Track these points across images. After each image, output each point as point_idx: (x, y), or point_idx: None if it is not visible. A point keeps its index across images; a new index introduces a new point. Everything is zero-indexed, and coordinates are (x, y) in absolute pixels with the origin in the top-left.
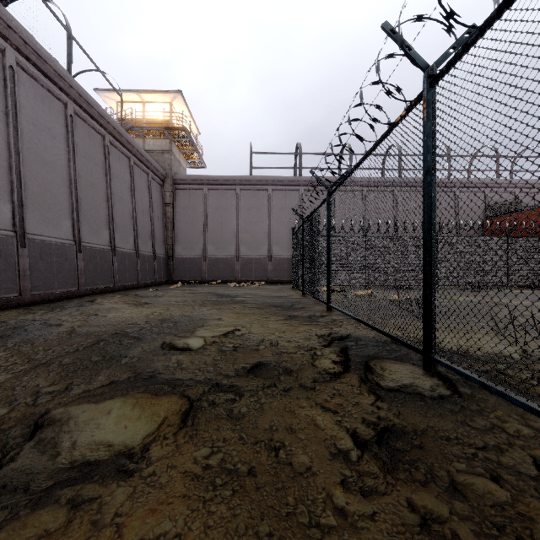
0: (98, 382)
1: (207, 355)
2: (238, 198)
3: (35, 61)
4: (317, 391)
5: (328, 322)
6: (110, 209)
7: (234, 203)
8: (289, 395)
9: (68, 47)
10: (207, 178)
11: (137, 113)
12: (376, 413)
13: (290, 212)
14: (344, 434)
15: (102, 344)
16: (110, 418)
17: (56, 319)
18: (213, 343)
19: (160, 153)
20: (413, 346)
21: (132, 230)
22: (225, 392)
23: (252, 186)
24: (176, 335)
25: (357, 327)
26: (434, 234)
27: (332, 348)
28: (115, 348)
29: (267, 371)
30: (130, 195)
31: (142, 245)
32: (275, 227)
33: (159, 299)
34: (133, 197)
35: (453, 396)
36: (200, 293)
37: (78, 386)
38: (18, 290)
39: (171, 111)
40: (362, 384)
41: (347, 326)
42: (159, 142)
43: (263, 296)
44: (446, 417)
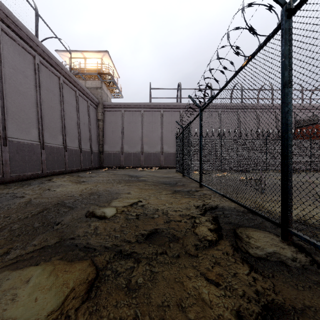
0: (31, 247)
1: (117, 223)
2: (142, 116)
3: (14, 28)
4: (200, 259)
5: (201, 196)
6: (63, 122)
7: (140, 119)
8: (178, 263)
9: (36, 21)
10: (124, 104)
11: (81, 65)
12: (254, 286)
13: (174, 124)
14: (230, 313)
15: (45, 212)
16: (26, 289)
17: (22, 193)
18: (122, 212)
19: (95, 89)
20: (270, 219)
21: (77, 136)
22: (126, 260)
23: (151, 108)
24: (98, 205)
25: (221, 200)
26: (292, 133)
27: (206, 217)
28: (53, 215)
29: (159, 238)
30: (76, 114)
31: (83, 145)
32: (165, 134)
33: (92, 179)
34: (78, 115)
35: (313, 266)
36: (118, 174)
37: (14, 250)
38: (1, 173)
39: (102, 63)
40: (235, 252)
41: (214, 199)
42: (94, 82)
43: (158, 177)
44: (317, 291)
